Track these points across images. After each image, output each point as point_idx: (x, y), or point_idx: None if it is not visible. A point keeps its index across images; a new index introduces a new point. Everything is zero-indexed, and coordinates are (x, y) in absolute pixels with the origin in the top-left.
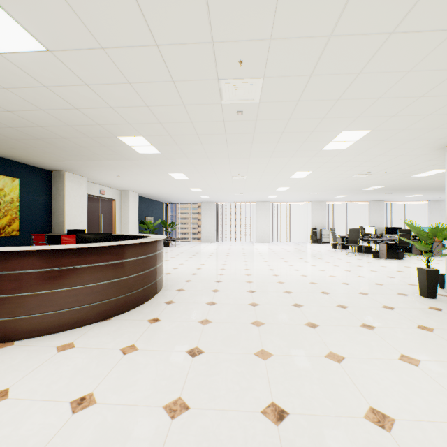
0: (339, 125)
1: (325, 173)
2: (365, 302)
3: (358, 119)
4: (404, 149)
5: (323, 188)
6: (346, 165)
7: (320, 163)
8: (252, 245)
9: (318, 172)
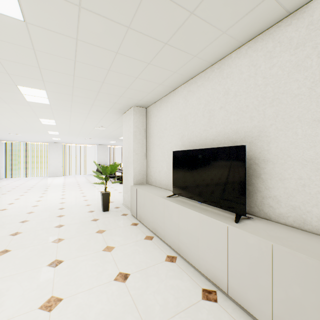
0: (2, 78)
1: (69, 123)
2: (47, 225)
3: (14, 76)
4: (100, 112)
5: (88, 135)
6: (75, 118)
7: (49, 114)
8: (40, 179)
9: (61, 121)
